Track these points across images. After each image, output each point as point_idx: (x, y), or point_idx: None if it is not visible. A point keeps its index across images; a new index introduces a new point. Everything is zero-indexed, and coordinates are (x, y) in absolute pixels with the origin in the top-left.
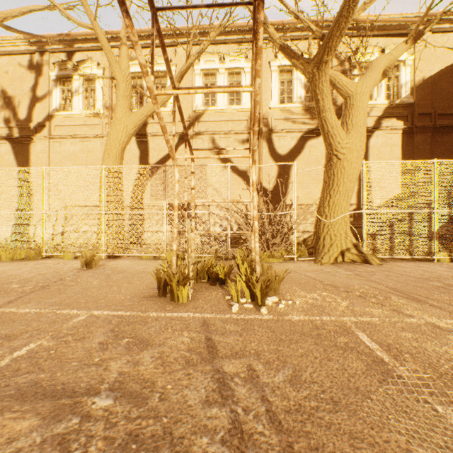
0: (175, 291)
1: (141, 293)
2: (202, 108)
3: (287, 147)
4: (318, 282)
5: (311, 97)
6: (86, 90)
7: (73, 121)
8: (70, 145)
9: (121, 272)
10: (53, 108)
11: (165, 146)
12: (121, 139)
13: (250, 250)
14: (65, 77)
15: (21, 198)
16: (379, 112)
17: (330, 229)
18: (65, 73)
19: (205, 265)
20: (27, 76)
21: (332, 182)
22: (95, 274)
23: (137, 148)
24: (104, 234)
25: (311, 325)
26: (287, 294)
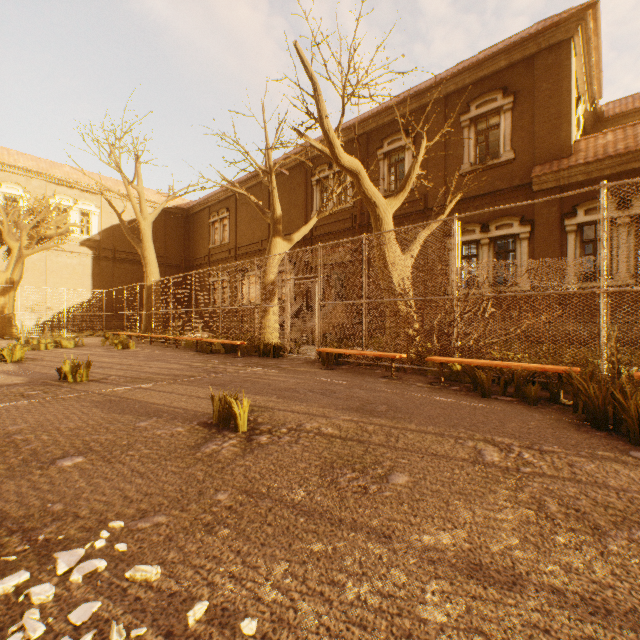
0: None
1: None
2: None
3: None
4: None
5: None
6: None
7: None
8: None
9: None
10: None
11: None
12: None
13: None
14: None
15: None
16: (74, 242)
17: None
18: None
19: None
20: None
21: None
22: None
23: None
24: None
25: None
26: None
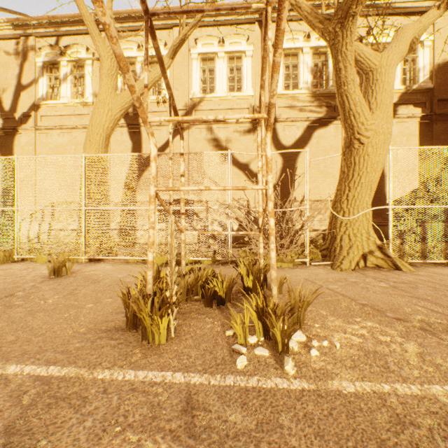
0: (147, 326)
1: (105, 321)
2: (200, 96)
3: (292, 138)
4: (351, 301)
5: (318, 83)
6: (75, 78)
7: (60, 111)
8: (57, 137)
9: (94, 283)
10: (39, 97)
11: (159, 138)
12: (105, 124)
13: (253, 253)
14: (52, 63)
15: (5, 194)
16: (394, 99)
17: (349, 228)
18: (52, 59)
19: (199, 277)
20: (11, 62)
21: (352, 172)
22: (60, 285)
23: (129, 140)
24: (84, 234)
25: (386, 413)
26: (315, 324)
